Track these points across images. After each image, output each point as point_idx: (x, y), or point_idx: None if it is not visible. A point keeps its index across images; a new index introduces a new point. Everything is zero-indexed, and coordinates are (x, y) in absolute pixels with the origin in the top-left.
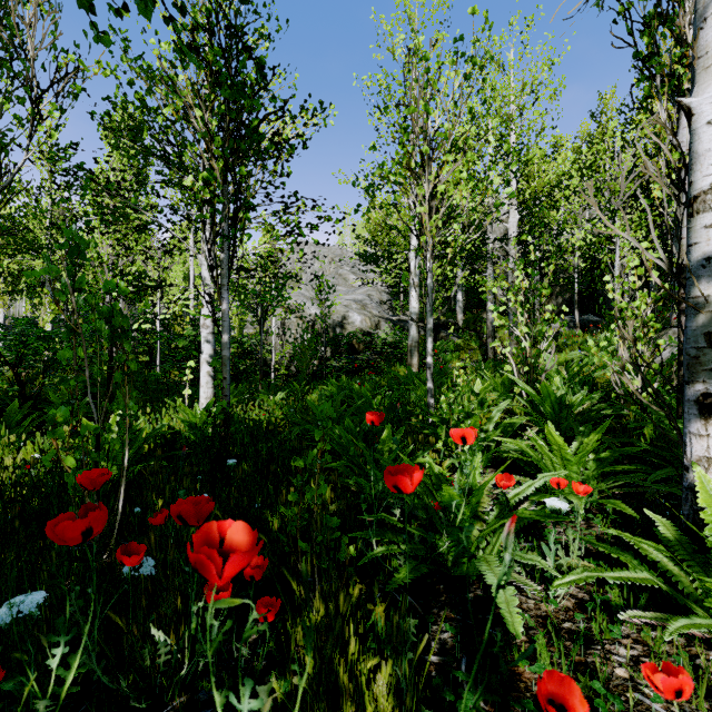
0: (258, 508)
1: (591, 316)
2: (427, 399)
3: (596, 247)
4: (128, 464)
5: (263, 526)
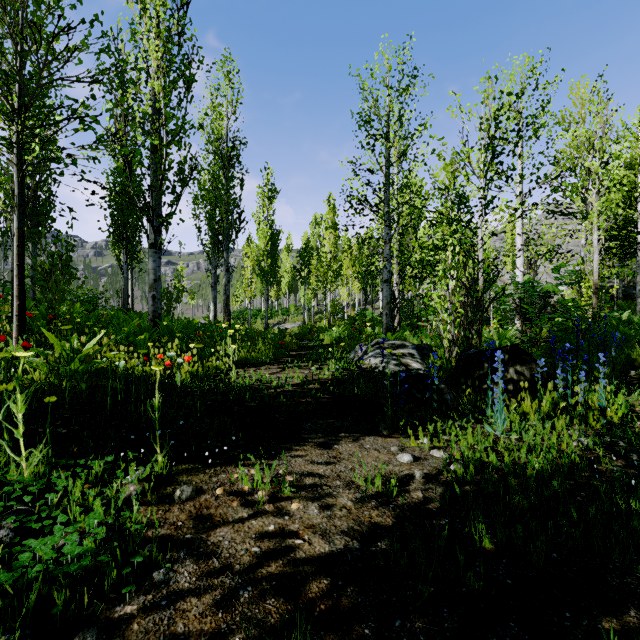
0: None
1: None
2: None
3: None
4: None
5: None
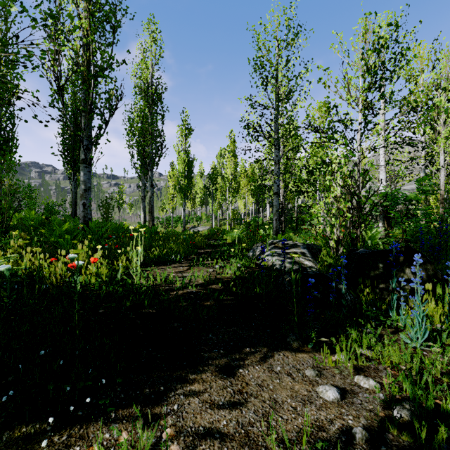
0: None
1: None
2: None
3: None
4: None
5: None
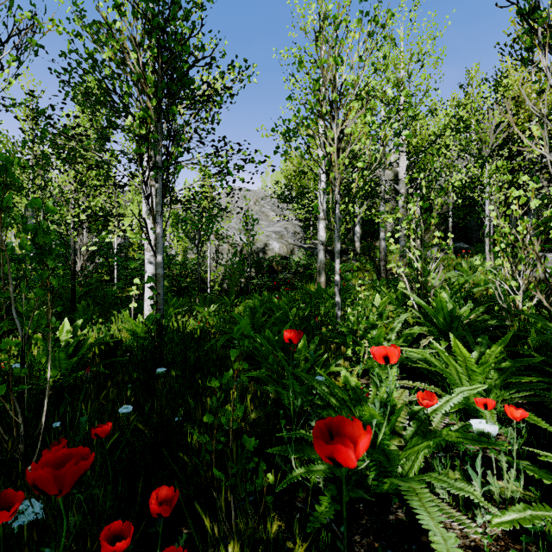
0: (178, 422)
1: (462, 244)
2: (335, 311)
3: (470, 187)
4: (72, 370)
5: (183, 439)
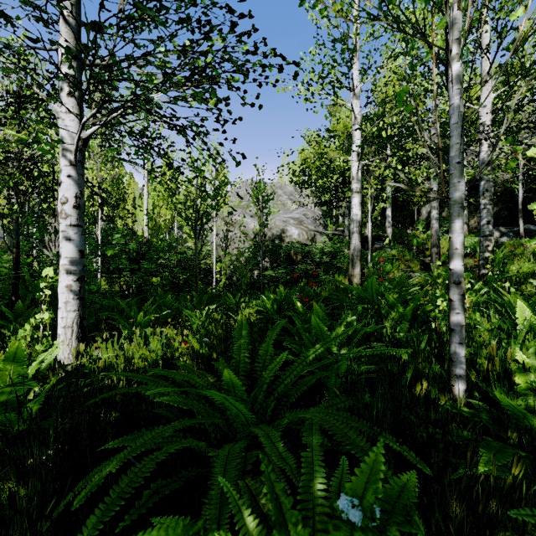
0: None
1: (531, 226)
2: (450, 347)
3: None
4: None
5: None
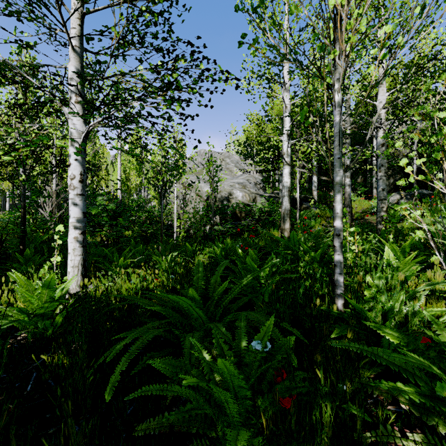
0: None
1: (424, 191)
2: (334, 276)
3: None
4: None
5: None
